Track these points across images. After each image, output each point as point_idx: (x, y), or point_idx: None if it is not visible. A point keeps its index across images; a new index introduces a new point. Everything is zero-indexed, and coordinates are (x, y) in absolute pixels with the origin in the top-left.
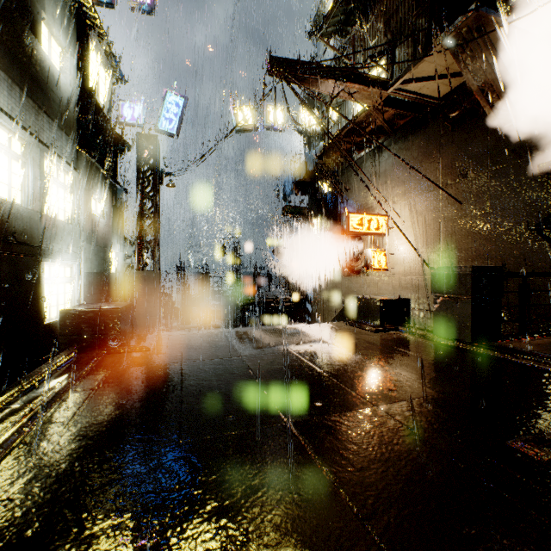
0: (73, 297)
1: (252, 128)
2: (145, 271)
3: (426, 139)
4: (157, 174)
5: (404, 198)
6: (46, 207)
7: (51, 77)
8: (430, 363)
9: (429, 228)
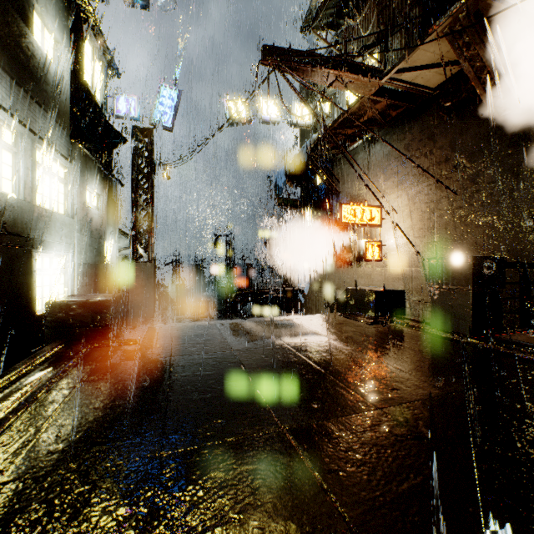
0: (67, 288)
1: (245, 121)
2: (139, 262)
3: (420, 130)
4: (152, 166)
5: (397, 189)
6: (38, 198)
7: (43, 67)
8: (431, 358)
9: (422, 219)
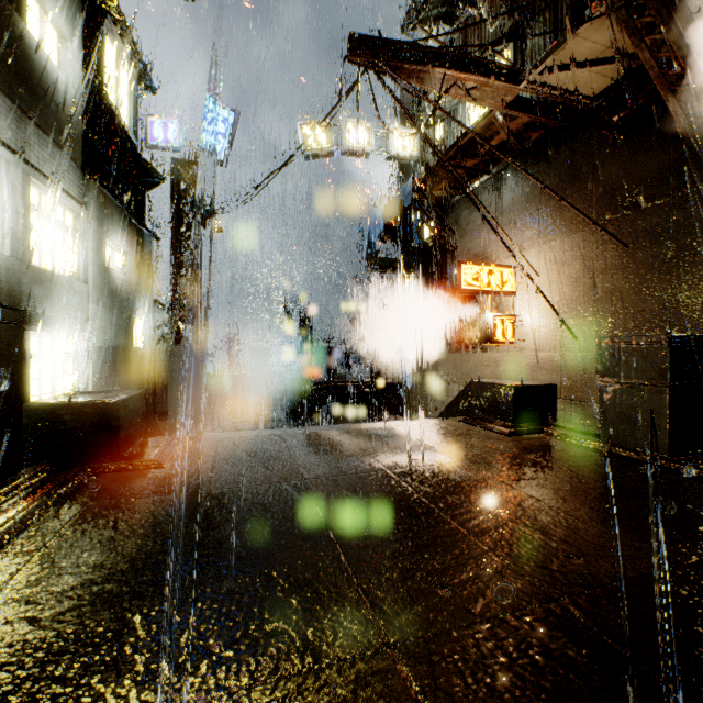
0: (77, 381)
1: (326, 153)
2: (181, 345)
3: (572, 158)
4: (199, 214)
5: (538, 242)
6: (34, 255)
7: (42, 71)
8: (617, 495)
9: (576, 283)
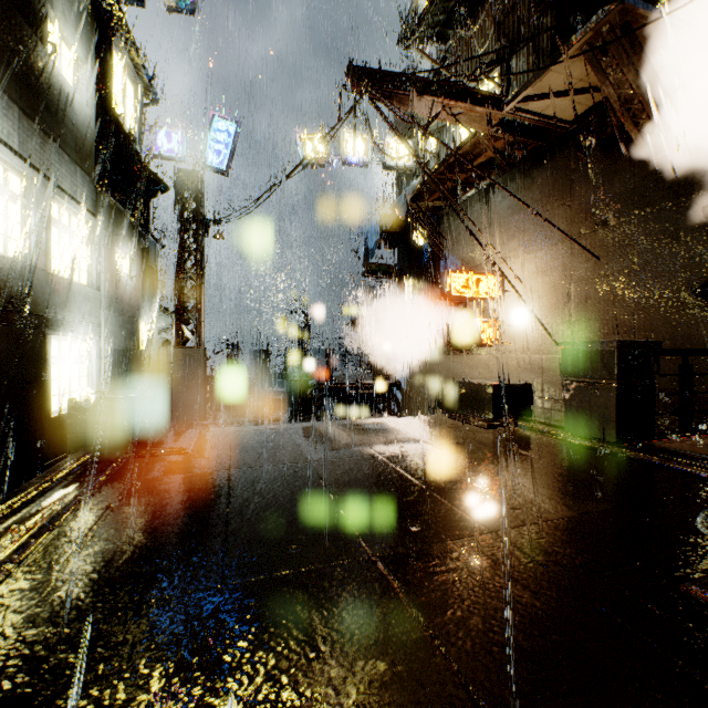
0: (91, 382)
1: (325, 163)
2: (185, 348)
3: (552, 175)
4: (202, 222)
5: (523, 252)
6: (54, 265)
7: (61, 93)
8: (562, 471)
9: (556, 292)
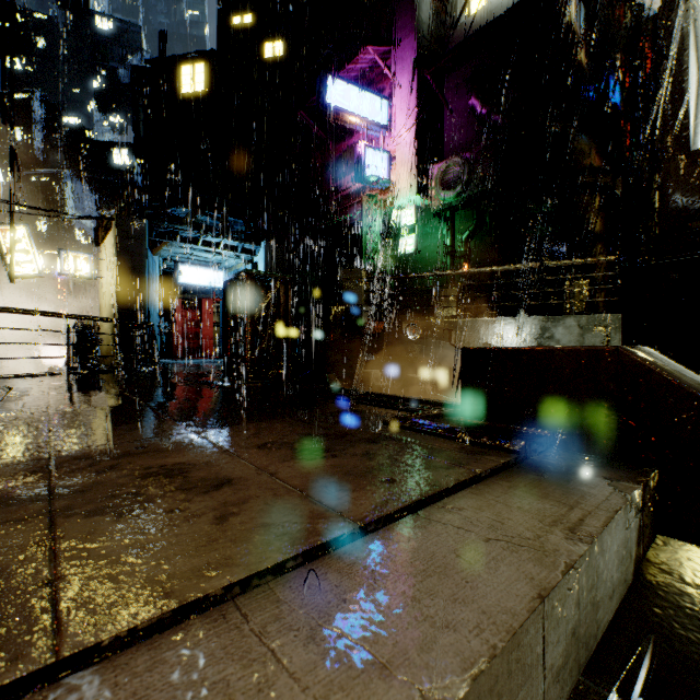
0: None
1: None
2: None
3: None
4: None
5: None
6: None
7: None
8: None
9: None
